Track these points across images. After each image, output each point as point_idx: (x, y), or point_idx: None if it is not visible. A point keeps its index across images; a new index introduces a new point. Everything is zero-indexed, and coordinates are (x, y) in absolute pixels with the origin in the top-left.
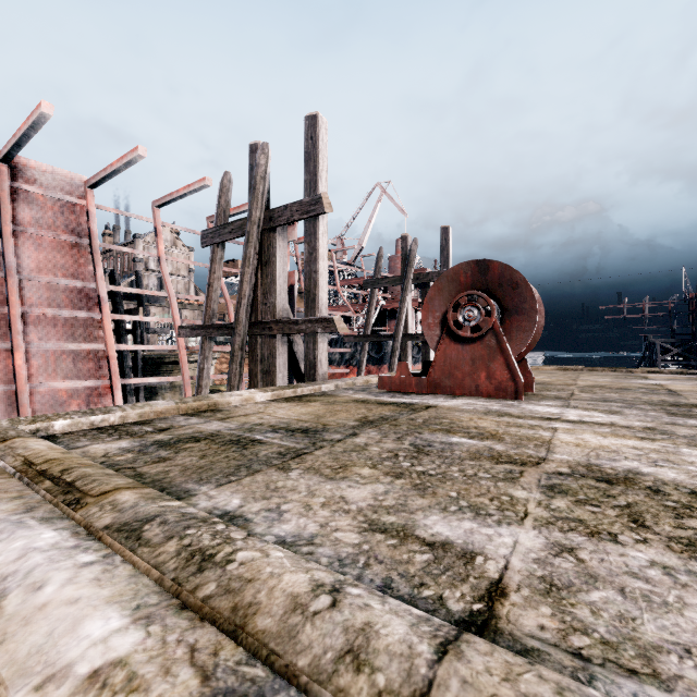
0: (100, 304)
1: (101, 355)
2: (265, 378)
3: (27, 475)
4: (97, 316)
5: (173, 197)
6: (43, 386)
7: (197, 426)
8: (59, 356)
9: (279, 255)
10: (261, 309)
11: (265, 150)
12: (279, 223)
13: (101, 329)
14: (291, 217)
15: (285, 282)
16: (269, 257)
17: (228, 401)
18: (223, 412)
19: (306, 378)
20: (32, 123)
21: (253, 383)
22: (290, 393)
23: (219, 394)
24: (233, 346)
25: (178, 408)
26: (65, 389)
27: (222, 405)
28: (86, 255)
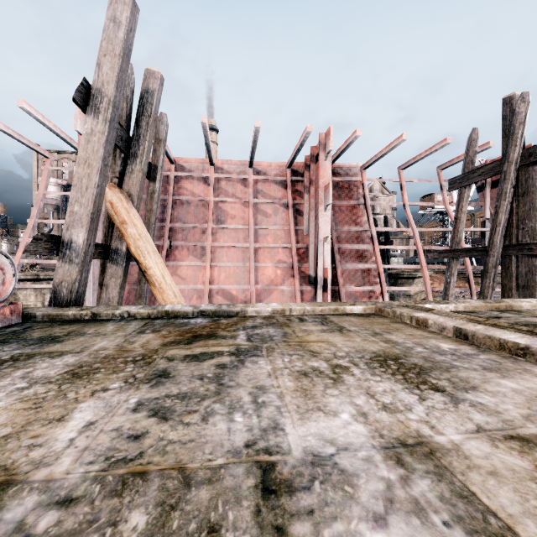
0: (372, 240)
1: (374, 271)
2: (521, 291)
3: (486, 325)
4: (371, 247)
5: (416, 160)
6: (348, 288)
7: (521, 318)
8: (354, 272)
9: None
10: (516, 233)
11: (524, 99)
12: None
13: (373, 255)
14: None
15: None
16: (527, 188)
17: (519, 305)
18: (524, 312)
19: None
20: (348, 144)
21: (506, 295)
22: None
23: (509, 300)
24: (486, 265)
25: (485, 306)
26: (358, 291)
27: (515, 308)
28: (362, 211)
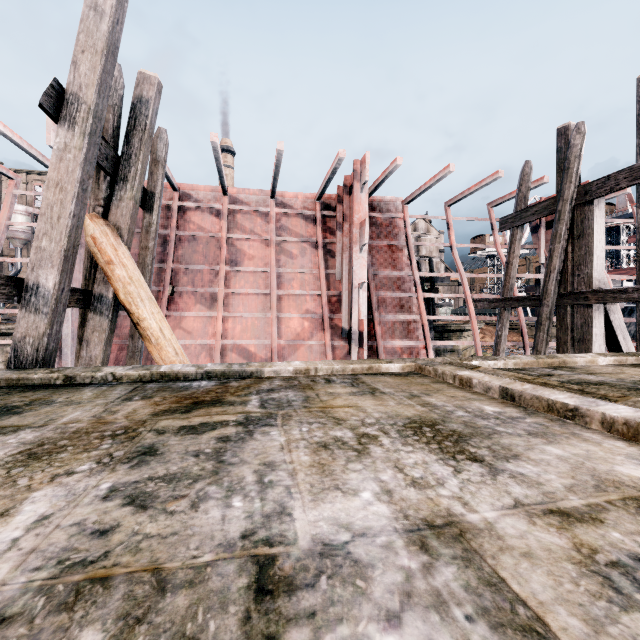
0: (415, 286)
1: (418, 323)
2: (577, 346)
3: (535, 383)
4: (414, 295)
5: (464, 195)
6: (388, 343)
7: (574, 376)
8: (394, 324)
9: (595, 226)
10: (571, 281)
11: (580, 130)
12: (597, 195)
13: (416, 304)
14: (615, 186)
15: (601, 252)
16: (583, 230)
17: (574, 361)
18: (578, 369)
19: (638, 348)
20: (387, 174)
21: (561, 350)
22: (631, 360)
23: (563, 355)
24: (540, 316)
25: (537, 362)
26: (399, 346)
27: (569, 364)
28: (404, 253)
